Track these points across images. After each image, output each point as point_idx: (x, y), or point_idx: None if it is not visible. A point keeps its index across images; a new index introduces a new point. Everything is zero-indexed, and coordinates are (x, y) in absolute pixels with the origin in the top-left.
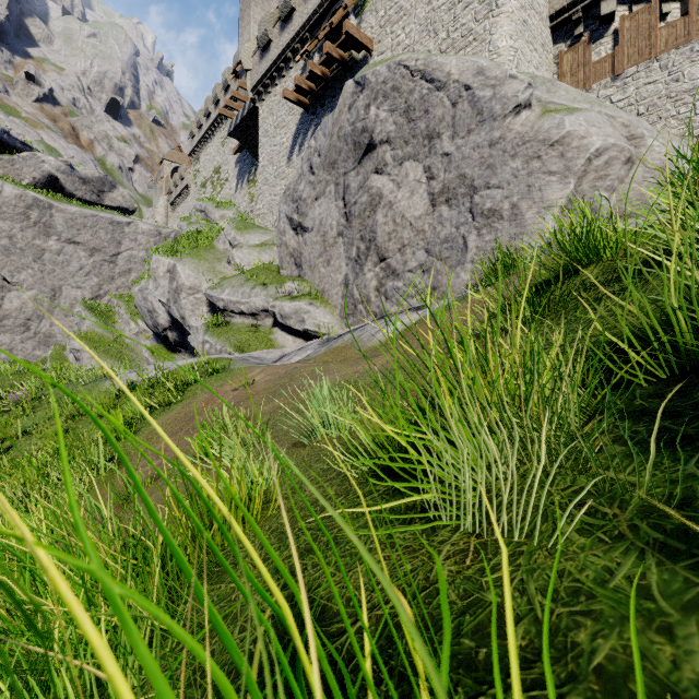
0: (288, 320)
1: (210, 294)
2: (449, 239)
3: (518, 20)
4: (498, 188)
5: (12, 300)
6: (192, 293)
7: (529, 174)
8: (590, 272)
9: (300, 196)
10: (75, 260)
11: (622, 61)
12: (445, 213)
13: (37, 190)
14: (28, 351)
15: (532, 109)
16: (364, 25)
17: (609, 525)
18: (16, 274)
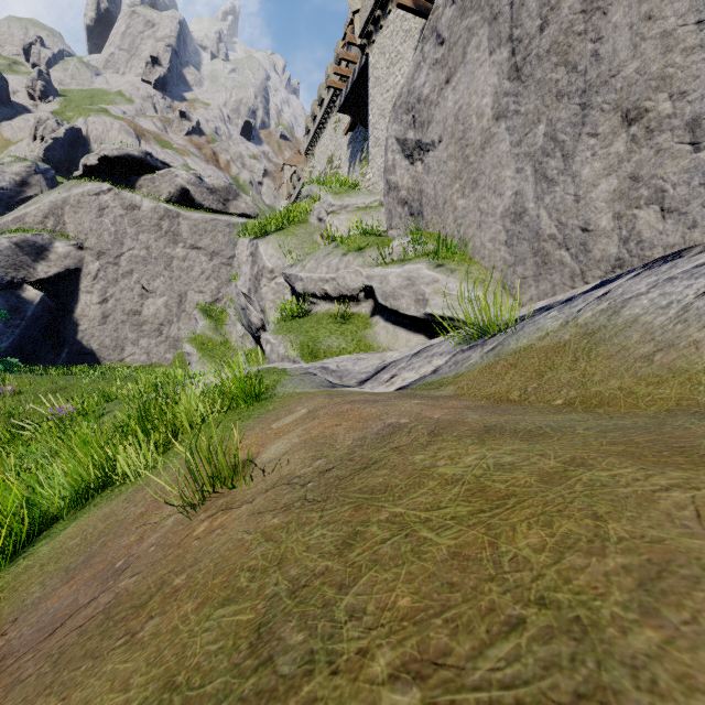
0: (396, 300)
1: (286, 273)
2: None
3: None
4: None
5: (149, 307)
6: (273, 277)
7: None
8: None
9: (419, 95)
10: (198, 265)
11: None
12: None
13: (169, 202)
14: (161, 354)
15: None
16: None
17: None
18: (152, 282)
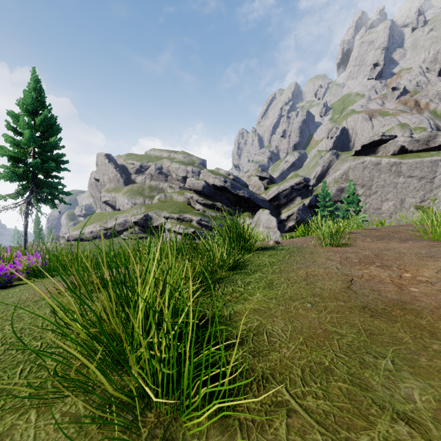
0: None
1: None
2: None
3: None
4: None
5: (385, 206)
6: None
7: None
8: None
9: None
10: (411, 185)
11: None
12: None
13: (394, 157)
14: None
15: None
16: None
17: None
18: (386, 195)
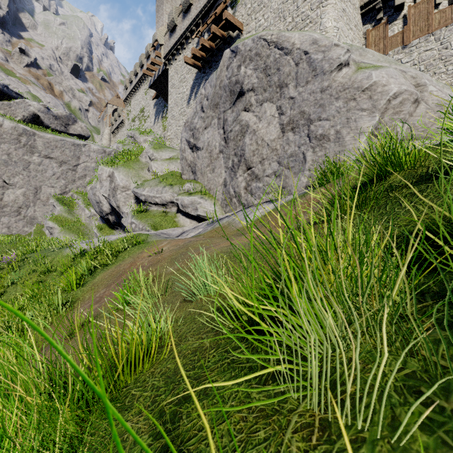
0: (187, 208)
1: (135, 191)
2: (293, 155)
3: (339, 9)
4: (327, 120)
5: (9, 195)
6: (124, 190)
7: (347, 110)
8: (395, 178)
9: (195, 126)
10: (50, 169)
11: (409, 36)
12: (290, 137)
13: (25, 124)
14: (20, 228)
15: (350, 67)
16: (237, 14)
17: (449, 423)
18: (12, 178)
